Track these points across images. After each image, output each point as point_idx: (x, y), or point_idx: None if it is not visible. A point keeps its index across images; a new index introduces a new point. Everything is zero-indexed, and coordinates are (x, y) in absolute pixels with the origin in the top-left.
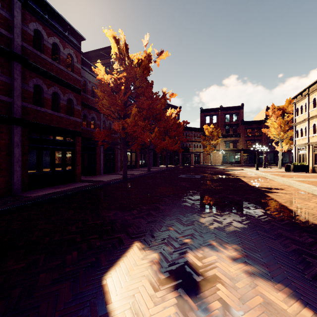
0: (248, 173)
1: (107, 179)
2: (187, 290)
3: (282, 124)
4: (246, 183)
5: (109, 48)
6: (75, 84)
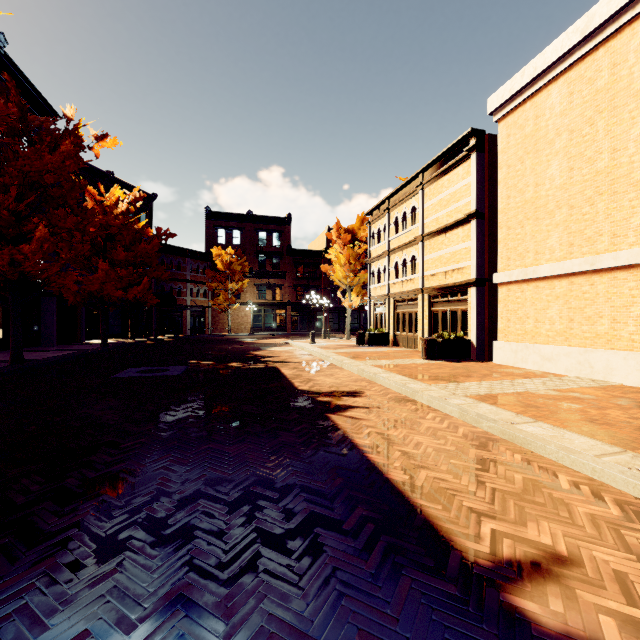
0: (298, 351)
1: None
2: None
3: (352, 259)
4: (290, 383)
5: None
6: None
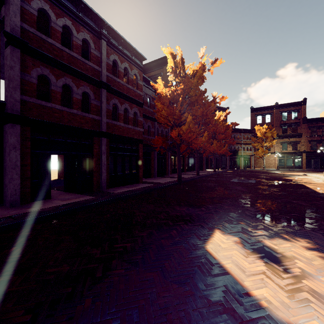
0: (314, 179)
1: (163, 181)
2: (271, 260)
3: None
4: (313, 190)
5: (160, 59)
6: (139, 99)
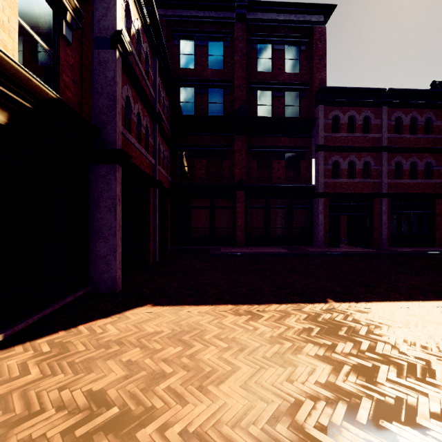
0: None
1: None
2: None
3: None
4: None
5: None
6: (434, 145)
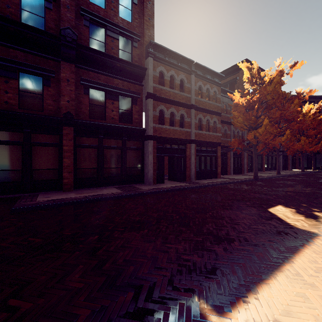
0: None
1: (239, 177)
2: (311, 218)
3: None
4: None
5: (236, 65)
6: (217, 110)
